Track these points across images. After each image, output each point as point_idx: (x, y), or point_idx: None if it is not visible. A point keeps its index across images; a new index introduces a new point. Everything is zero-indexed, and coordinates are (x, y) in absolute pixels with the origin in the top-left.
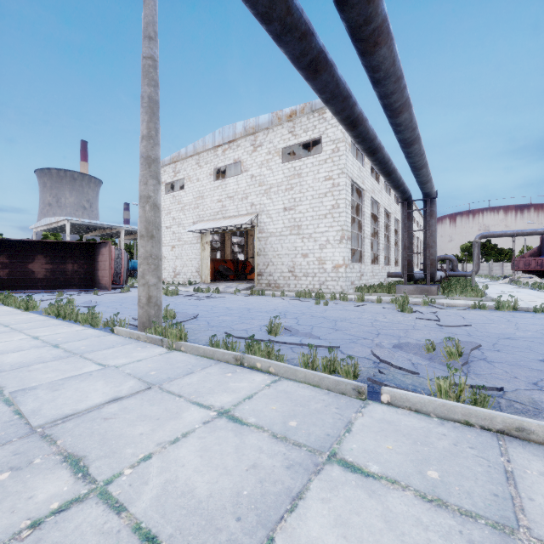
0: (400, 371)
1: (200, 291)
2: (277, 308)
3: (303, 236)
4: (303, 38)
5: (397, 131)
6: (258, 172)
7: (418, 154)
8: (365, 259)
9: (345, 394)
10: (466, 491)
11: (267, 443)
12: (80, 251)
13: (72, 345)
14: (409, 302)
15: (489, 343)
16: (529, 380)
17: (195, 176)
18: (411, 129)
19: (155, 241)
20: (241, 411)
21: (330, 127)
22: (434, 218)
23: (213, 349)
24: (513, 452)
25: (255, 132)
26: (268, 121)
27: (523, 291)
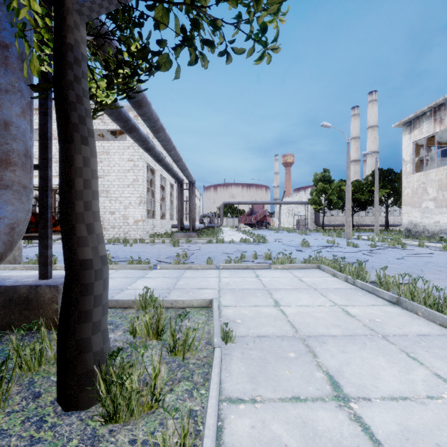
0: (166, 263)
1: None
2: None
3: (111, 199)
4: (126, 122)
5: (170, 156)
6: None
7: (182, 165)
8: (156, 216)
9: (145, 269)
10: (173, 276)
11: (123, 279)
12: None
13: None
14: (179, 242)
15: (201, 254)
16: (204, 261)
17: None
18: (177, 156)
19: None
20: (109, 276)
21: None
22: (194, 194)
23: None
24: (187, 271)
25: None
26: None
27: (237, 235)
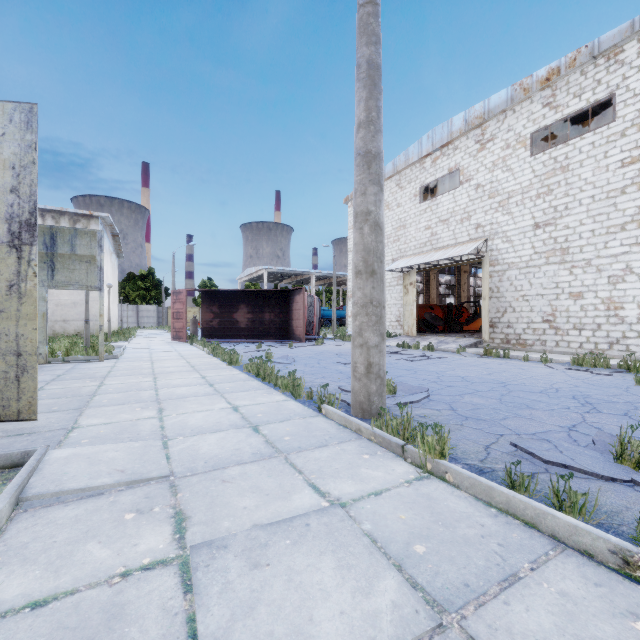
0: None
1: (405, 346)
2: (556, 385)
3: (571, 265)
4: None
5: None
6: (488, 179)
7: None
8: None
9: None
10: None
11: None
12: (276, 299)
13: (274, 430)
14: None
15: None
16: None
17: (395, 201)
18: None
19: (376, 280)
20: None
21: (633, 72)
22: None
23: (537, 507)
24: None
25: (482, 122)
26: (505, 100)
27: None
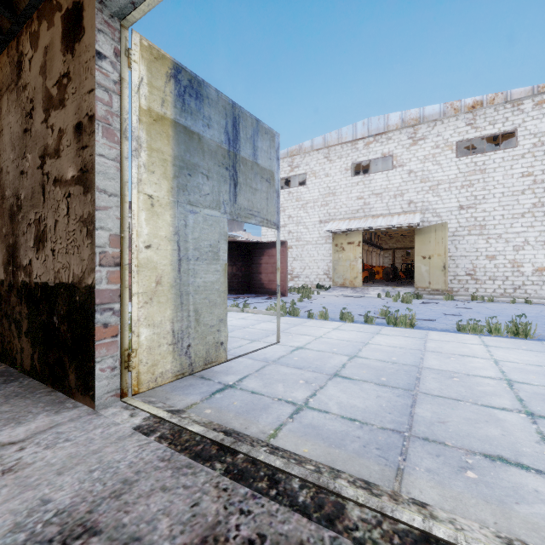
0: None
1: (389, 296)
2: None
3: (488, 237)
4: None
5: None
6: (420, 168)
7: None
8: None
9: None
10: None
11: None
12: (238, 251)
13: None
14: None
15: None
16: None
17: (323, 171)
18: None
19: None
20: None
21: (529, 119)
22: None
23: None
24: None
25: (417, 124)
26: (438, 113)
27: None
